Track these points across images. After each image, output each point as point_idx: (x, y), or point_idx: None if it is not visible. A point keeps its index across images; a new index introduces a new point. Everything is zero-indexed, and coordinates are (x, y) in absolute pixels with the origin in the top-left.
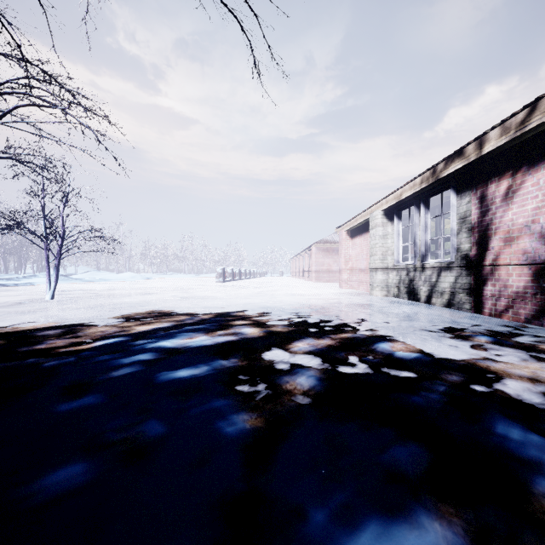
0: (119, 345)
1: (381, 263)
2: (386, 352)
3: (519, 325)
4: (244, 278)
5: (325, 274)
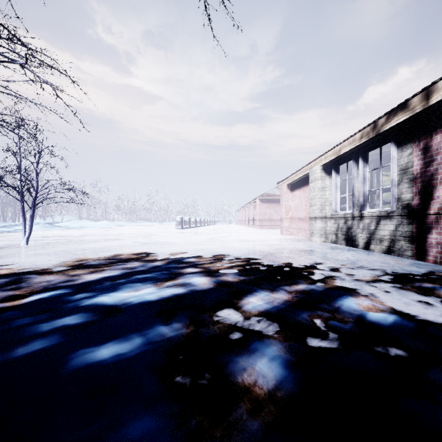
0: (54, 301)
1: (320, 213)
2: (354, 312)
3: None
4: (200, 225)
5: (267, 222)
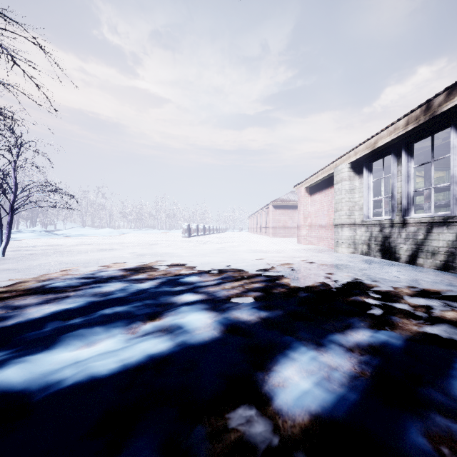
0: None
1: (347, 219)
2: None
3: None
4: (208, 233)
5: (281, 230)
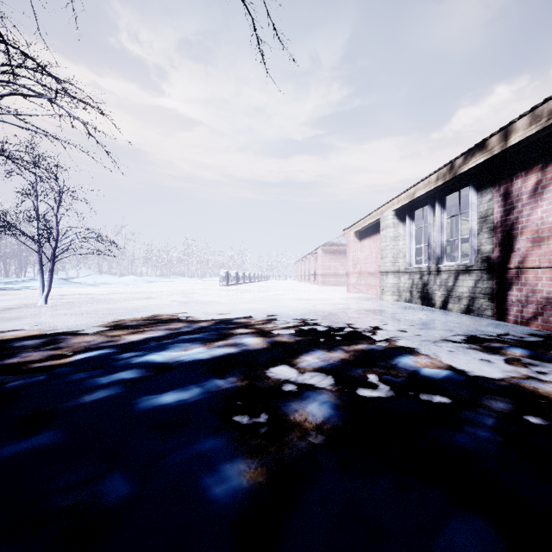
0: (102, 359)
1: (392, 266)
2: (409, 368)
3: (551, 335)
4: (249, 281)
5: (332, 278)
